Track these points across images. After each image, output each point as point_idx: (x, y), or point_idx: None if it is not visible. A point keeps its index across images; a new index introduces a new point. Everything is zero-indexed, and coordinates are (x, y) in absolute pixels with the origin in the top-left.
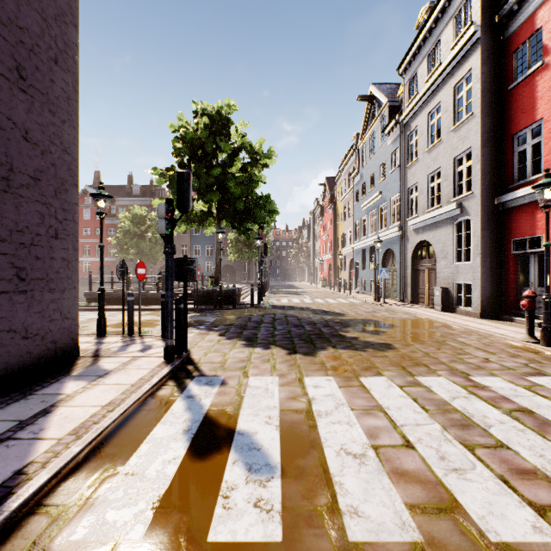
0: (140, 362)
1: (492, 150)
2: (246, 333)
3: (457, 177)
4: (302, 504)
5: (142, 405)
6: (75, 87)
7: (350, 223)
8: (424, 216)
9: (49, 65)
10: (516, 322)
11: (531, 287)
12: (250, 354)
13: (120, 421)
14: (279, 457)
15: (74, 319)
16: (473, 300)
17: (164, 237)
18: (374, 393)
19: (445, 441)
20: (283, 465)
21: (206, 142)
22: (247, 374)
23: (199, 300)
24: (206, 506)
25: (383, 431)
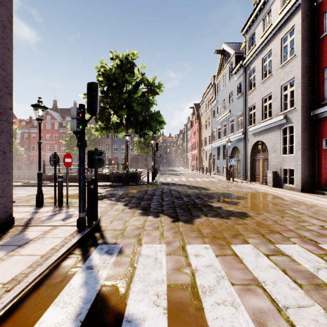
0: (58, 231)
1: (309, 79)
2: (143, 203)
3: (283, 98)
4: None
5: (44, 279)
6: (9, 18)
7: (210, 131)
8: (260, 125)
9: None
10: None
11: None
12: (144, 221)
13: (15, 302)
14: None
15: (8, 197)
16: (296, 179)
17: (75, 133)
18: (247, 264)
19: None
20: None
21: (118, 76)
22: (141, 242)
23: (114, 179)
24: None
25: (269, 317)
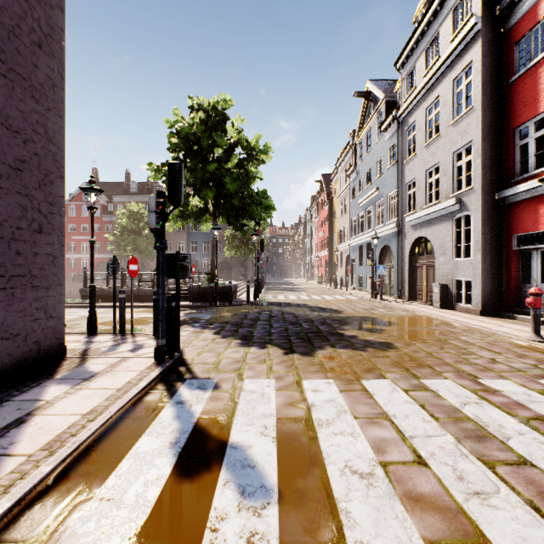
0: (129, 364)
1: (493, 144)
2: (242, 331)
3: (456, 172)
4: (303, 539)
5: (127, 413)
6: (61, 74)
7: (347, 219)
8: (423, 212)
9: (32, 48)
10: (519, 319)
11: (533, 283)
12: (245, 354)
13: (102, 432)
14: (276, 477)
15: (60, 318)
16: (474, 296)
17: (154, 231)
18: (378, 399)
19: (461, 456)
20: (281, 487)
21: (201, 137)
22: (242, 377)
23: (195, 296)
24: (190, 543)
25: (391, 444)
